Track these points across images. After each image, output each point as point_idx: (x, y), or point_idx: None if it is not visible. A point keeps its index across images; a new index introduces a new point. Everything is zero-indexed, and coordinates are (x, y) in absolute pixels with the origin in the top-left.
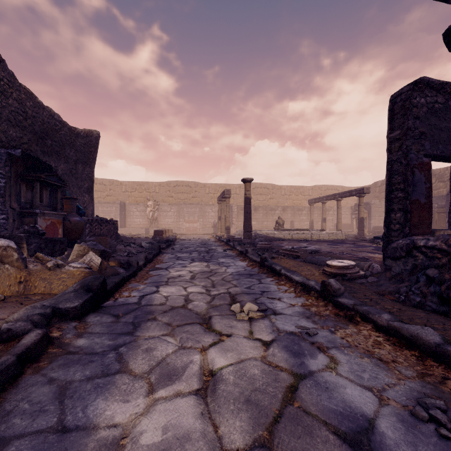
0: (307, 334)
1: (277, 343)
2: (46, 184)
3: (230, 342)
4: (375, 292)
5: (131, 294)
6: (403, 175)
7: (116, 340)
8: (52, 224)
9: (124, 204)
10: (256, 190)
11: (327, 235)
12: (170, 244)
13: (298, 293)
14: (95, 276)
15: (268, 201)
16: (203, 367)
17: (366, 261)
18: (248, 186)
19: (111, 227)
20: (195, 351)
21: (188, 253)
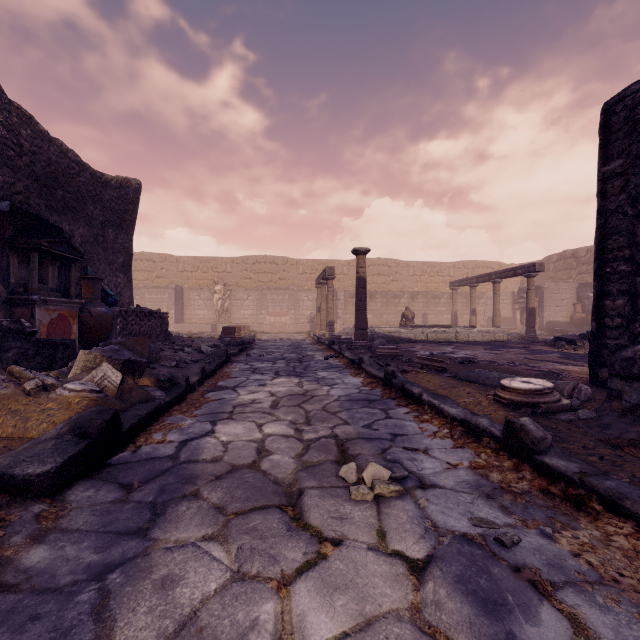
0: (498, 542)
1: (441, 568)
2: (53, 257)
3: (341, 563)
4: (602, 439)
5: (166, 438)
6: (628, 235)
7: (109, 551)
8: (61, 317)
9: (181, 289)
10: (371, 269)
11: (480, 335)
12: (245, 347)
13: (458, 439)
14: (99, 408)
15: (389, 285)
16: (280, 639)
17: (557, 377)
18: (362, 260)
19: (158, 323)
20: (265, 591)
21: (271, 362)
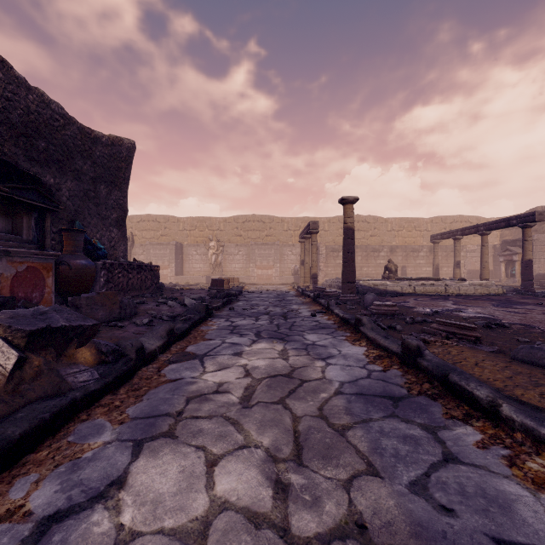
0: None
1: None
2: (29, 207)
3: None
4: None
5: (30, 498)
6: None
7: None
8: (30, 270)
9: (181, 246)
10: None
11: (472, 288)
12: (231, 299)
13: None
14: None
15: (368, 240)
16: None
17: None
18: (350, 209)
19: (148, 275)
20: None
21: (253, 318)
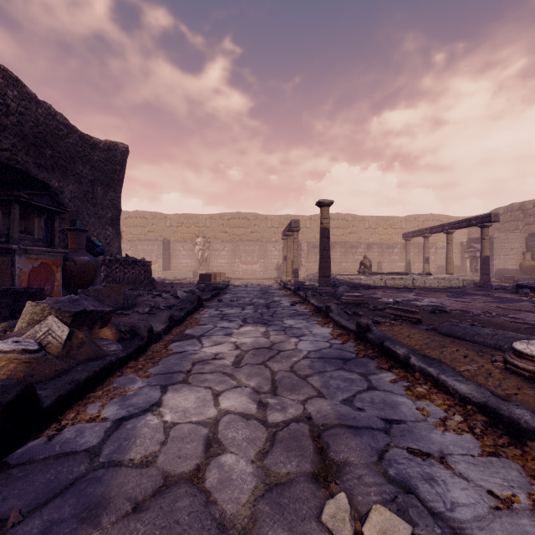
0: None
1: None
2: (39, 210)
3: None
4: None
5: (102, 412)
6: None
7: None
8: (43, 266)
9: (168, 242)
10: (331, 223)
11: (436, 281)
12: (218, 292)
13: (482, 436)
14: (5, 383)
15: (347, 237)
16: None
17: None
18: (325, 212)
19: (141, 270)
20: None
21: (240, 307)
